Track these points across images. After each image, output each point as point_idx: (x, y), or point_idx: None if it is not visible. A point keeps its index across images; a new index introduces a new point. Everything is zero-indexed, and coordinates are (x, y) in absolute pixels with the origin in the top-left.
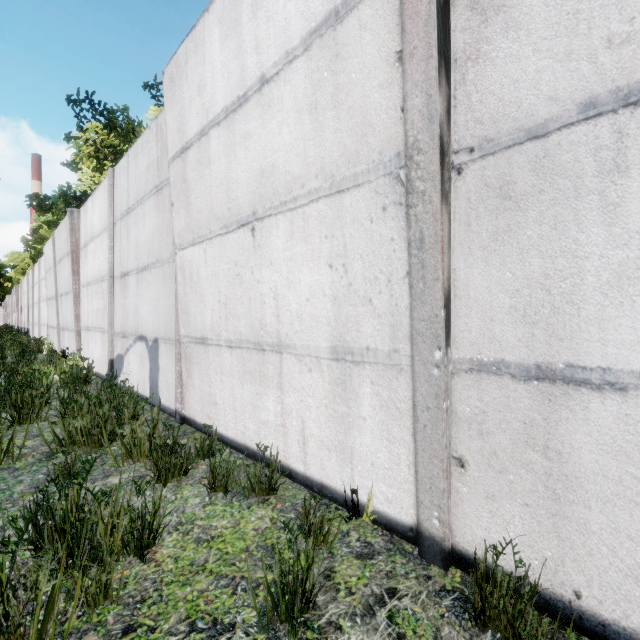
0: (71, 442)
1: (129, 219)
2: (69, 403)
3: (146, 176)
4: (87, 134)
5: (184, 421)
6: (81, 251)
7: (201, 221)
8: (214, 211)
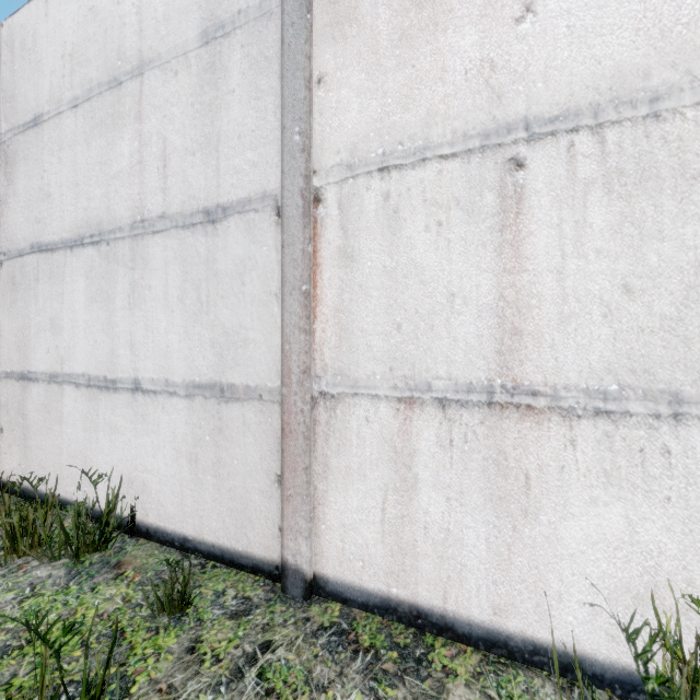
0: None
1: None
2: None
3: None
4: None
5: None
6: None
7: None
8: None
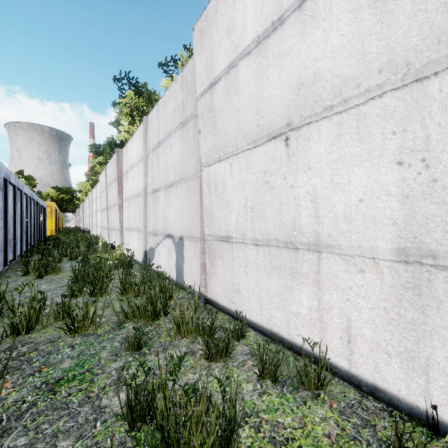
0: (132, 315)
1: (159, 150)
2: (125, 283)
3: (173, 117)
4: (126, 99)
5: (207, 301)
6: (123, 177)
7: (227, 141)
8: (242, 130)
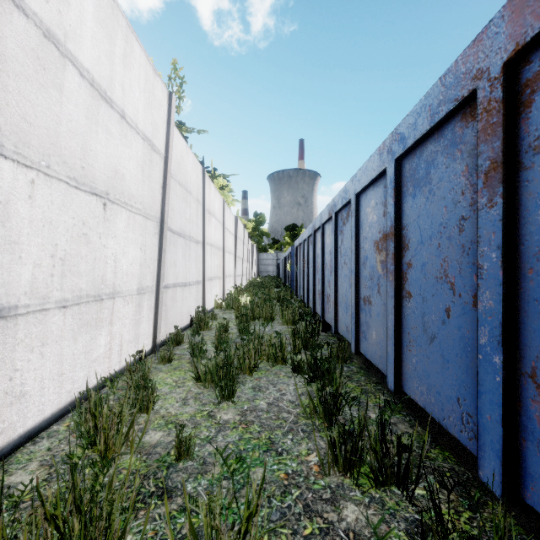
0: None
1: None
2: None
3: None
4: None
5: None
6: None
7: (32, 138)
8: (61, 150)
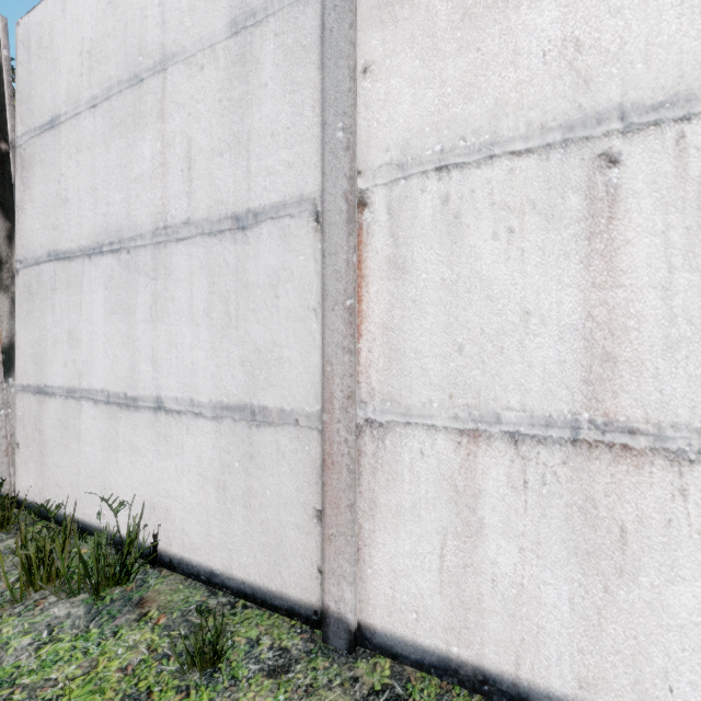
0: None
1: None
2: None
3: None
4: None
5: None
6: None
7: None
8: None
